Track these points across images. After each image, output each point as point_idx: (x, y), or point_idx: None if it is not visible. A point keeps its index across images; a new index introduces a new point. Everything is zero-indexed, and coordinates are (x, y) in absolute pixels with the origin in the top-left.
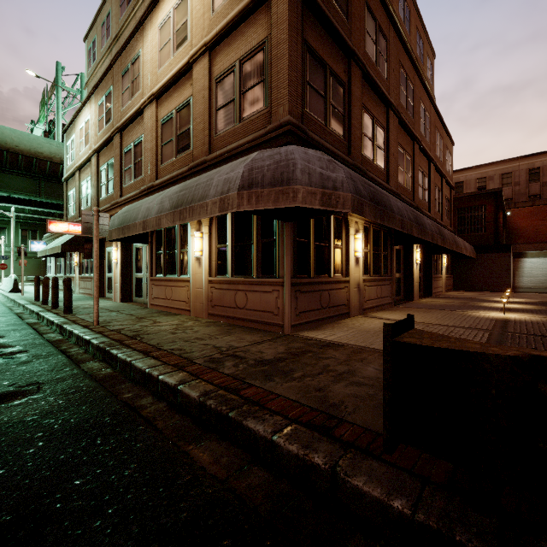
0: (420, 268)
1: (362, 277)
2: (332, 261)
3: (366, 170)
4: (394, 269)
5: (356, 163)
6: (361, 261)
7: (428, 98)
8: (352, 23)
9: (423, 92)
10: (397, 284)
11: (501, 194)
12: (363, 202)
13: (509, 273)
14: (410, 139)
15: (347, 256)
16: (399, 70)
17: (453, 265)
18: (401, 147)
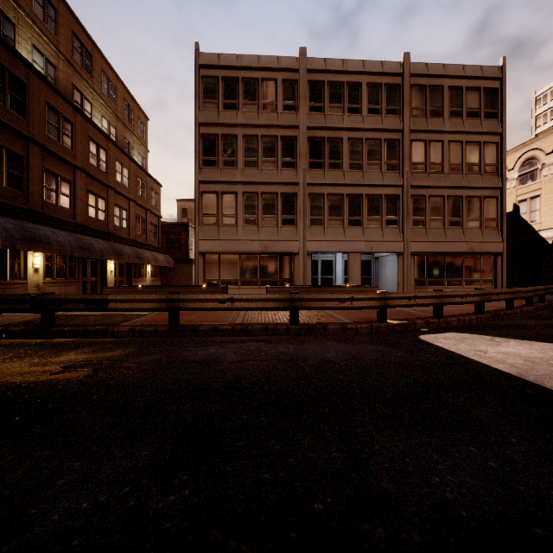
0: (122, 274)
1: (43, 280)
2: (8, 271)
3: (46, 212)
4: (89, 275)
5: (34, 208)
6: (42, 270)
7: (127, 157)
8: (31, 119)
9: (120, 154)
10: (93, 285)
11: (189, 226)
12: (16, 242)
13: (192, 277)
14: (105, 186)
15: (26, 267)
16: (89, 142)
17: (161, 271)
18: (92, 192)
